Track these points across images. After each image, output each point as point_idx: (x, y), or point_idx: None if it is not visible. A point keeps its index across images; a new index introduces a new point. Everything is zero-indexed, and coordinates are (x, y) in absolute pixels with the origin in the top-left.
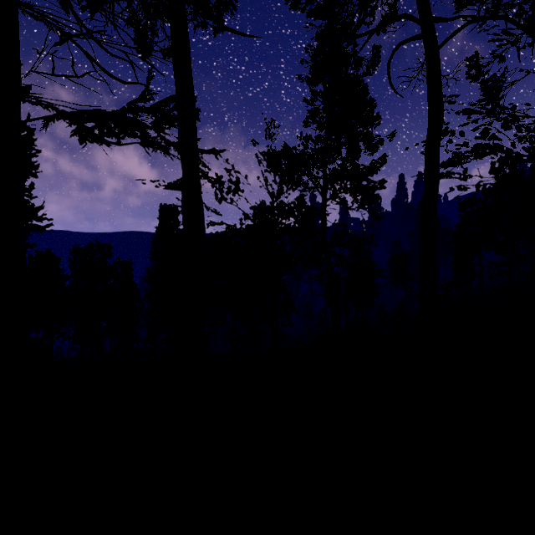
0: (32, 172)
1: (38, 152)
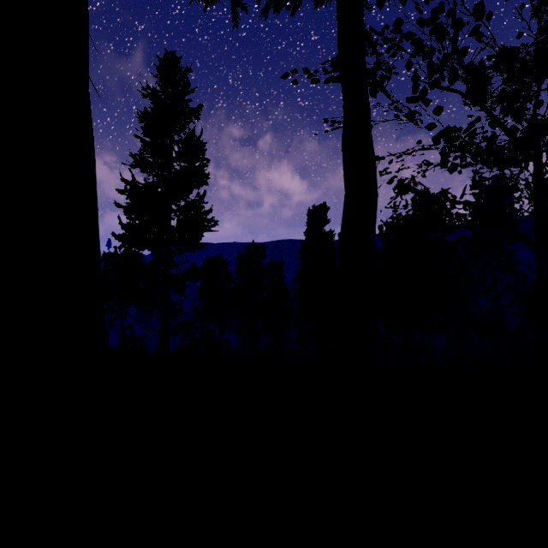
0: (203, 180)
1: (208, 162)
